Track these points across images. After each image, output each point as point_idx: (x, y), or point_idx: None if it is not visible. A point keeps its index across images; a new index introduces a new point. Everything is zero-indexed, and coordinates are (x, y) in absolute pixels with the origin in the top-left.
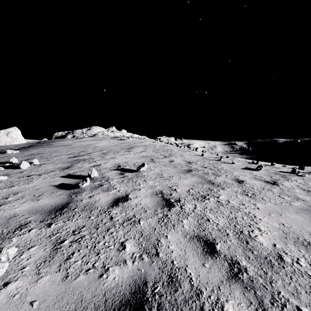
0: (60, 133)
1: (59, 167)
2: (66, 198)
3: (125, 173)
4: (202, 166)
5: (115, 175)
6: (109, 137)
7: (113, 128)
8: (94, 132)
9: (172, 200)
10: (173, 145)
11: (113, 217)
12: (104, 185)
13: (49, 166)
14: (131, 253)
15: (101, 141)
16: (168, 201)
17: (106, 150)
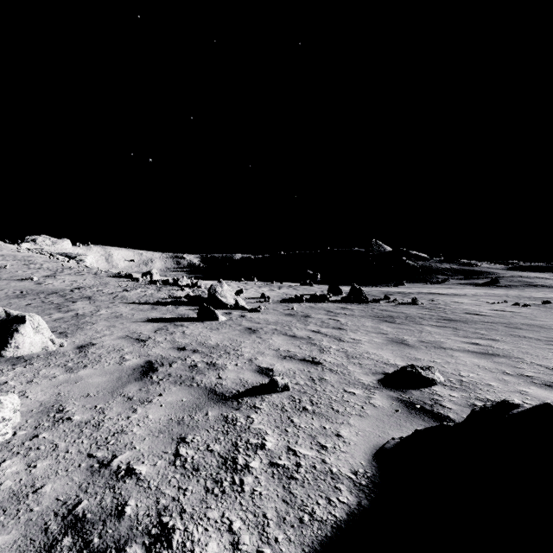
0: None
1: None
2: None
3: None
4: (49, 269)
5: None
6: None
7: None
8: None
9: (21, 273)
10: (47, 255)
11: None
12: None
13: None
14: (8, 276)
15: None
16: (19, 273)
17: None
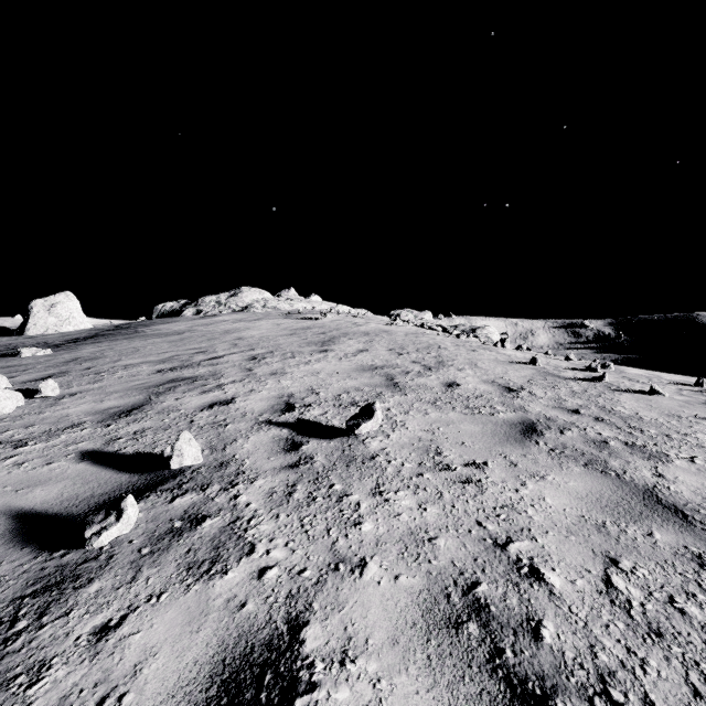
0: (170, 306)
1: (104, 408)
2: None
3: (303, 440)
4: (561, 408)
5: (267, 451)
6: (277, 313)
7: (292, 291)
8: (244, 302)
9: None
10: (435, 330)
11: None
12: (206, 522)
13: (78, 406)
14: None
15: (257, 323)
16: None
17: (264, 349)
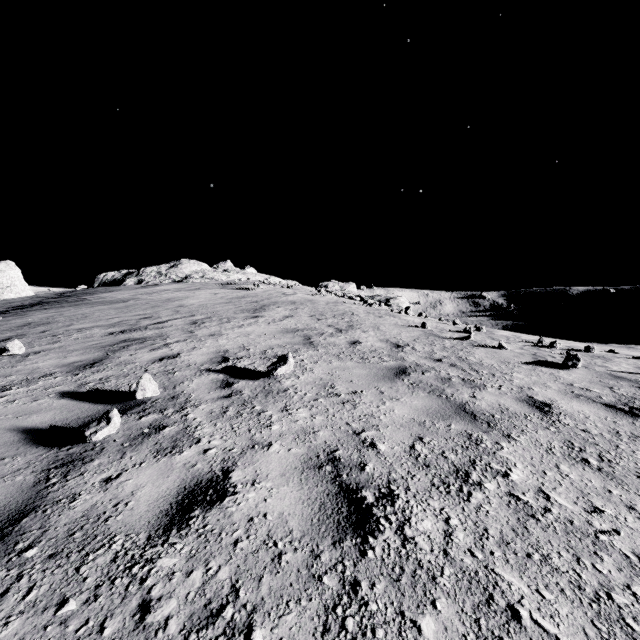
0: (112, 275)
1: (69, 362)
2: (28, 485)
3: (235, 381)
4: (430, 358)
5: (208, 388)
6: (215, 284)
7: (228, 263)
8: (183, 273)
9: (369, 494)
10: (354, 300)
11: (154, 604)
12: (166, 429)
13: (45, 361)
14: None
15: (196, 293)
16: (355, 502)
17: (203, 315)
